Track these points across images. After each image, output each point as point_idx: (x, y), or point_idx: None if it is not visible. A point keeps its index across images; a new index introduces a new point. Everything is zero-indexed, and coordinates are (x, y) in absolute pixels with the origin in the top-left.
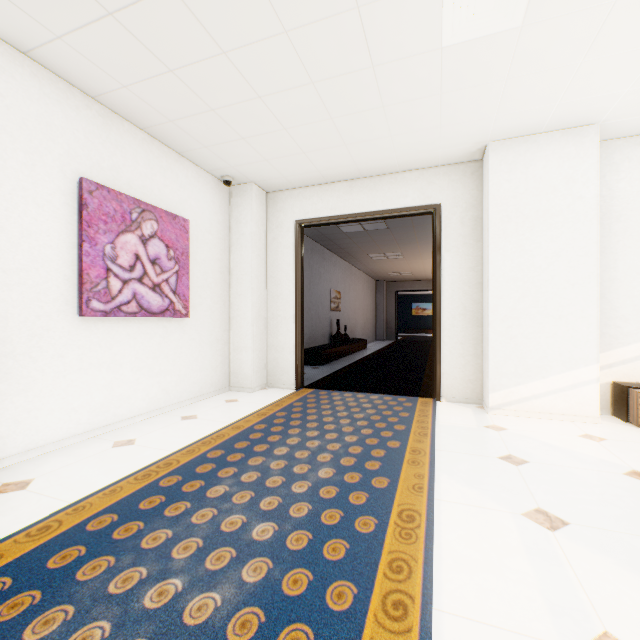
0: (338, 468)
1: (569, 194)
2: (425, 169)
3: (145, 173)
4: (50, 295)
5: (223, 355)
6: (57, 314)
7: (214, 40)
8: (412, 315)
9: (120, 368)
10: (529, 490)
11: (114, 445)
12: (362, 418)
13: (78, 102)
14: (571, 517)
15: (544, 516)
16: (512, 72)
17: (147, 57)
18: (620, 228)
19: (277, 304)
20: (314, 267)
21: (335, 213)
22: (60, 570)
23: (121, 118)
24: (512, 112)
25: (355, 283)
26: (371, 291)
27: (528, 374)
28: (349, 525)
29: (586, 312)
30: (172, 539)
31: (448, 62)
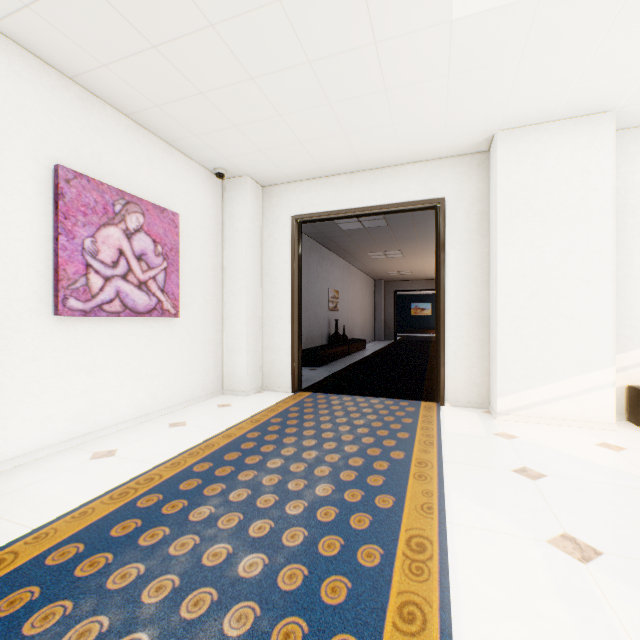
0: (337, 484)
1: (583, 186)
2: (428, 161)
3: (130, 162)
4: (21, 293)
5: (216, 357)
6: (29, 313)
7: (200, 10)
8: (411, 315)
9: (102, 372)
10: (551, 510)
11: (92, 457)
12: (362, 425)
13: (54, 82)
14: (603, 545)
15: (573, 543)
16: (526, 50)
17: (127, 30)
18: (635, 223)
19: (273, 303)
20: (312, 266)
21: (333, 208)
22: (4, 621)
23: (103, 102)
24: (523, 97)
25: (354, 282)
26: (370, 291)
27: (539, 377)
28: (351, 557)
29: (601, 312)
30: (144, 577)
31: (457, 38)
